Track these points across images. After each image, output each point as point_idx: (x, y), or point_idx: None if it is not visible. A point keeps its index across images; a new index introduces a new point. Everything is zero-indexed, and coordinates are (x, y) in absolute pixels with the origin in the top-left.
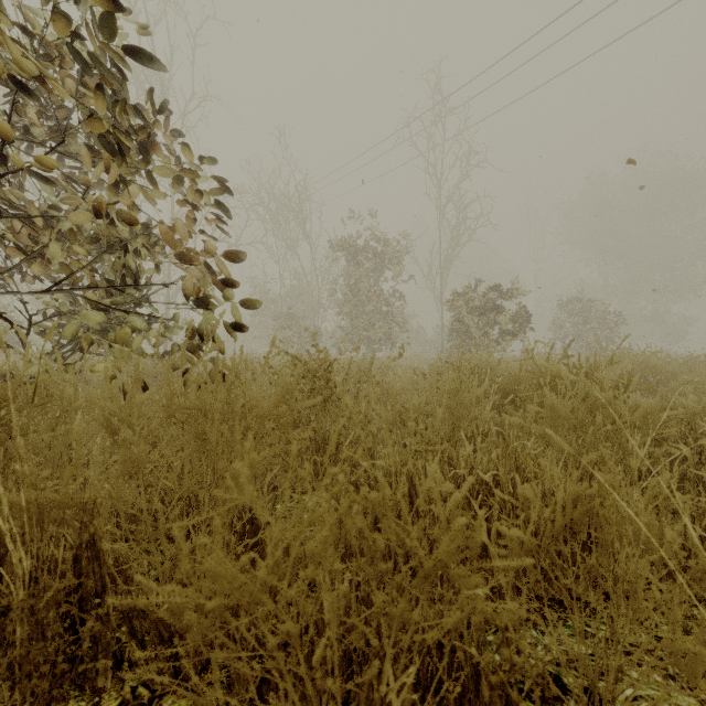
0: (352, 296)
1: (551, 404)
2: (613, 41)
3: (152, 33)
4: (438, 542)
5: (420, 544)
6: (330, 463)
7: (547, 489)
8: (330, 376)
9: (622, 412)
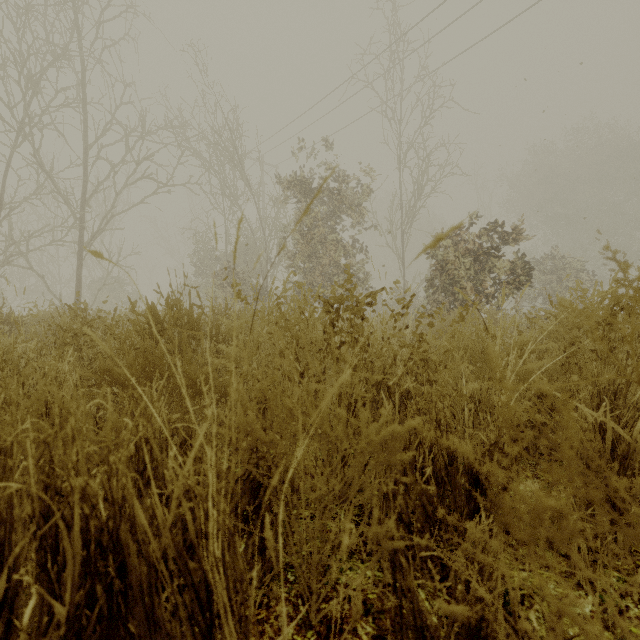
0: (305, 243)
1: None
2: None
3: None
4: None
5: None
6: None
7: None
8: None
9: None
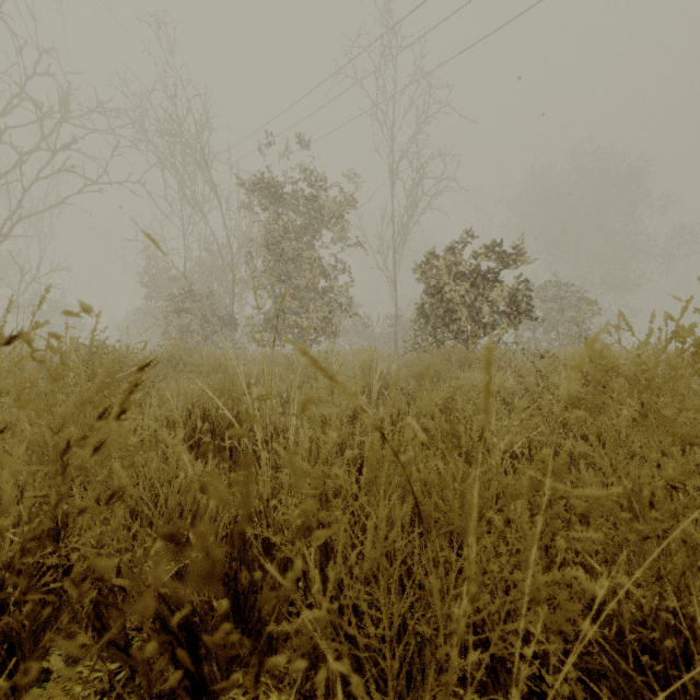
0: (273, 261)
1: None
2: None
3: None
4: None
5: None
6: None
7: None
8: None
9: None
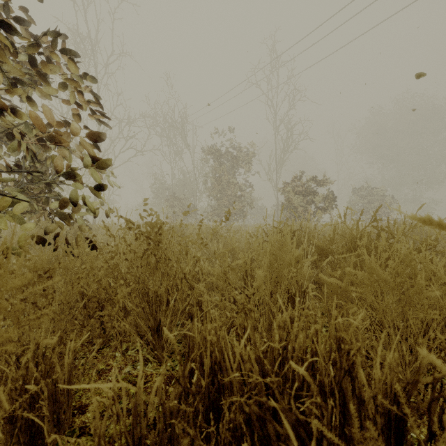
0: (217, 184)
1: (370, 267)
2: (390, 16)
3: (86, 11)
4: (245, 436)
5: (223, 442)
6: (161, 318)
7: (378, 377)
8: (161, 238)
9: (440, 274)
